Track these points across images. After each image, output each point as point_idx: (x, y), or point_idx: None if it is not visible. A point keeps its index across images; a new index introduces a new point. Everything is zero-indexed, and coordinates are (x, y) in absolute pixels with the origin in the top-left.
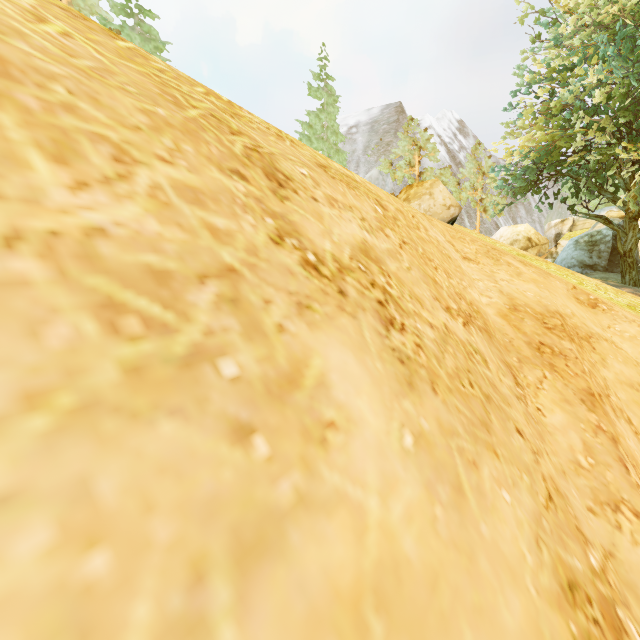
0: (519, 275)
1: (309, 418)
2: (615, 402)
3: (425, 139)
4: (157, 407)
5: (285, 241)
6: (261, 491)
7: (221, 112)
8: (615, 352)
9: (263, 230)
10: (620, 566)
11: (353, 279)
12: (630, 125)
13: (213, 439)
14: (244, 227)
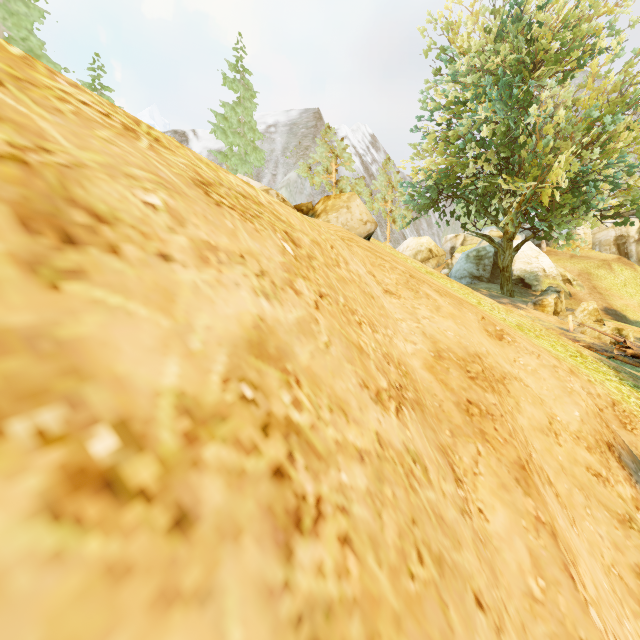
0: (438, 310)
1: None
2: (536, 460)
3: (342, 148)
4: None
5: (3, 434)
6: None
7: None
8: (525, 392)
9: None
10: None
11: (222, 443)
12: (507, 160)
13: None
14: None
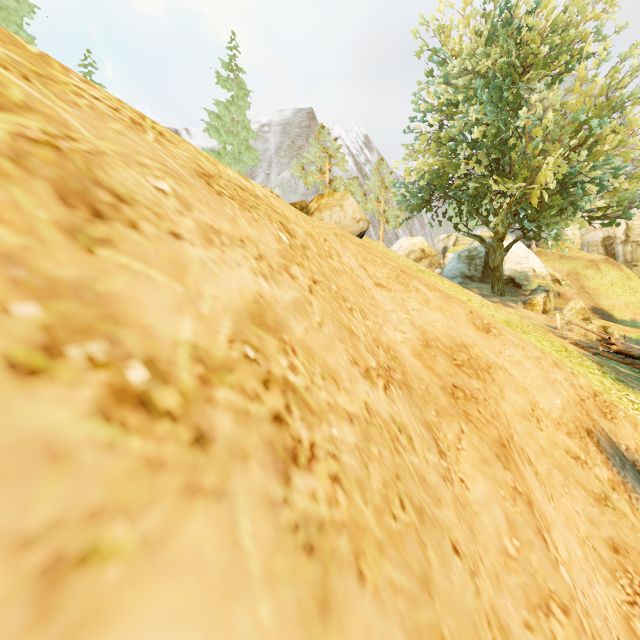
0: (427, 303)
1: None
2: (517, 441)
3: (335, 148)
4: None
5: (64, 355)
6: None
7: None
8: (509, 381)
9: None
10: None
11: (230, 388)
12: (498, 161)
13: None
14: None
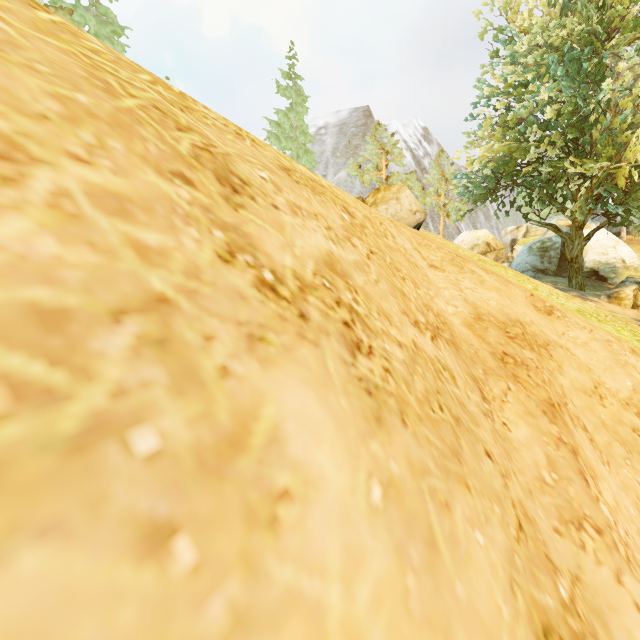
0: (482, 283)
1: (256, 492)
2: (572, 410)
3: (392, 144)
4: (16, 529)
5: (237, 258)
6: (179, 626)
7: (168, 104)
8: (570, 359)
9: (209, 245)
10: (586, 590)
11: (316, 298)
12: (576, 141)
13: (109, 560)
14: (184, 243)
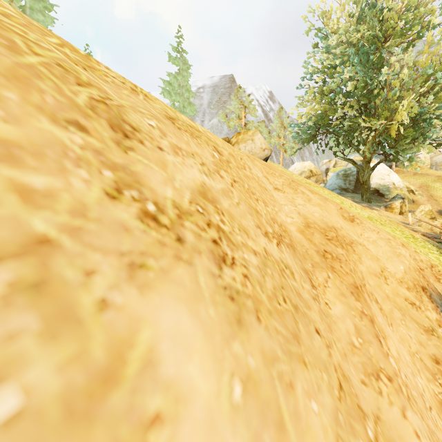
0: (309, 201)
1: (126, 426)
2: (368, 289)
3: (248, 101)
4: None
5: (123, 194)
6: None
7: (72, 63)
8: (366, 252)
9: (98, 184)
10: (384, 426)
11: (191, 223)
12: (366, 106)
13: None
14: (73, 183)
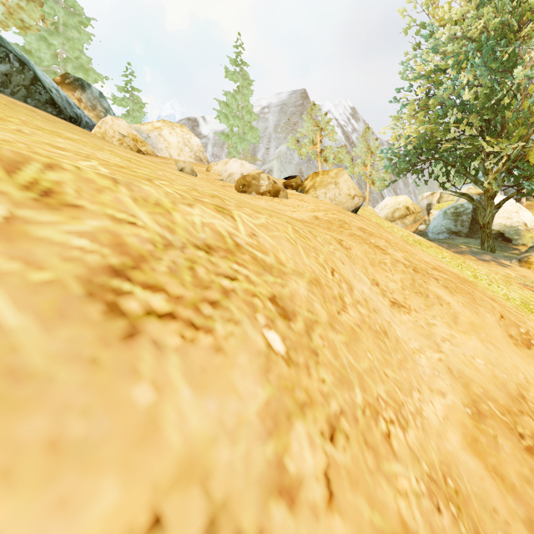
0: (456, 321)
1: None
2: None
3: (325, 122)
4: None
5: None
6: None
7: None
8: None
9: None
10: None
11: None
12: (489, 121)
13: None
14: None
